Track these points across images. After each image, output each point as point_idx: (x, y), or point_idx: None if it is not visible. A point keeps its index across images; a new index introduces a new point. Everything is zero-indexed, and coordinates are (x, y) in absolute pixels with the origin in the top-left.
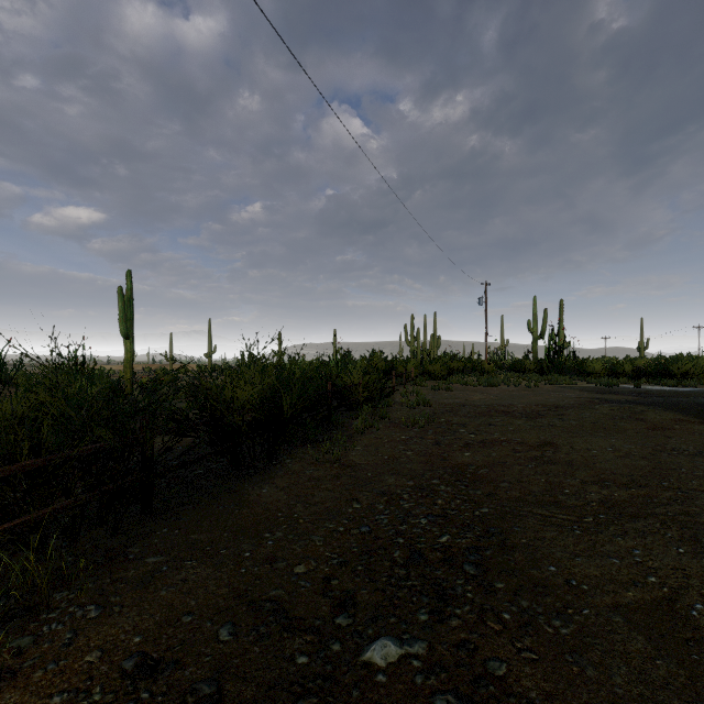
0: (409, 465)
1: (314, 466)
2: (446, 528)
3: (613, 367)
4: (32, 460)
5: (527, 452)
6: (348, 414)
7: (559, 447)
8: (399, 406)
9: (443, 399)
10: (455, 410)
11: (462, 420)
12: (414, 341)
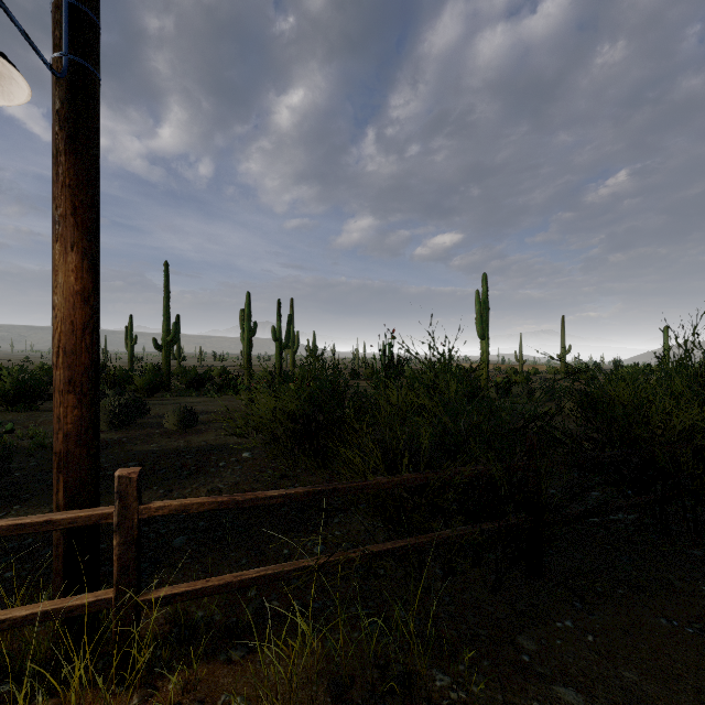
0: None
1: None
2: None
3: None
4: (412, 474)
5: None
6: None
7: None
8: None
9: None
10: None
11: None
12: None
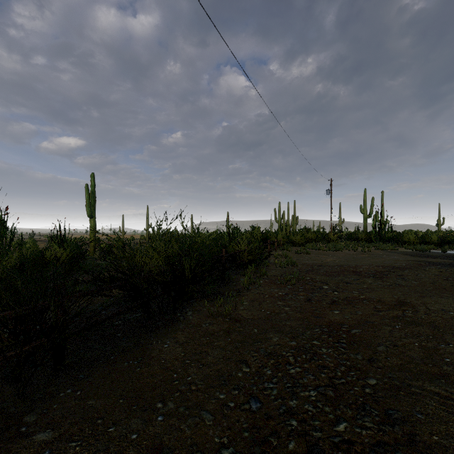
0: (289, 322)
1: (209, 320)
2: (338, 407)
3: (423, 238)
4: None
5: (388, 311)
6: (236, 271)
7: (415, 306)
8: (274, 266)
9: (305, 261)
10: (316, 270)
11: (323, 278)
12: (280, 219)
